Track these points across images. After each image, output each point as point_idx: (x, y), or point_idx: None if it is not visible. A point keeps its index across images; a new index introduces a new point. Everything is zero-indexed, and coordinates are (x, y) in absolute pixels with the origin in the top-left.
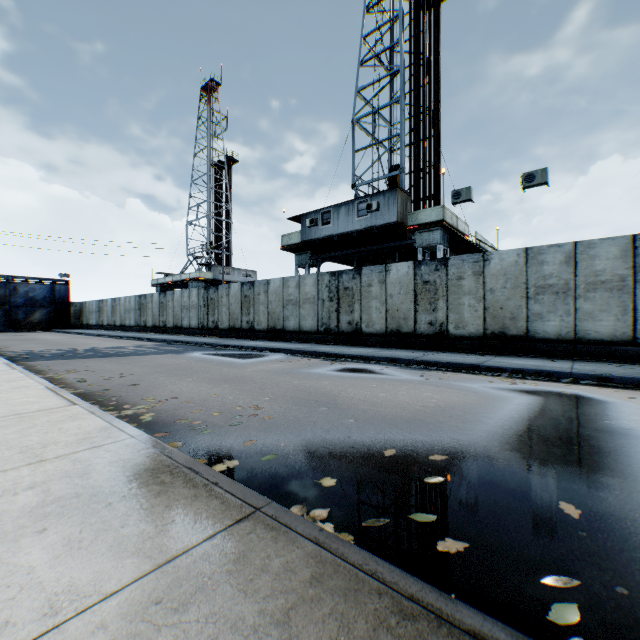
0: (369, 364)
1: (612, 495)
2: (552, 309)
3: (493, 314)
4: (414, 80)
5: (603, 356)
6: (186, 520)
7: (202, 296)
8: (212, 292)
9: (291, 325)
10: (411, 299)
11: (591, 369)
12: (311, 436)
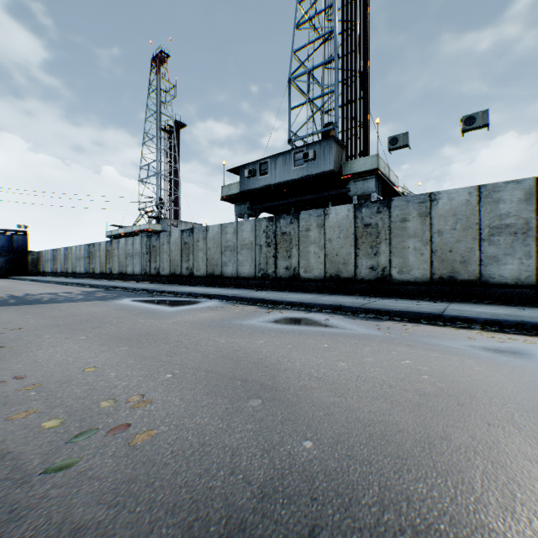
0: (311, 312)
1: None
2: (509, 251)
3: (441, 257)
4: (346, 41)
5: None
6: None
7: (145, 244)
8: (154, 240)
9: (229, 271)
10: (351, 243)
11: None
12: (215, 529)
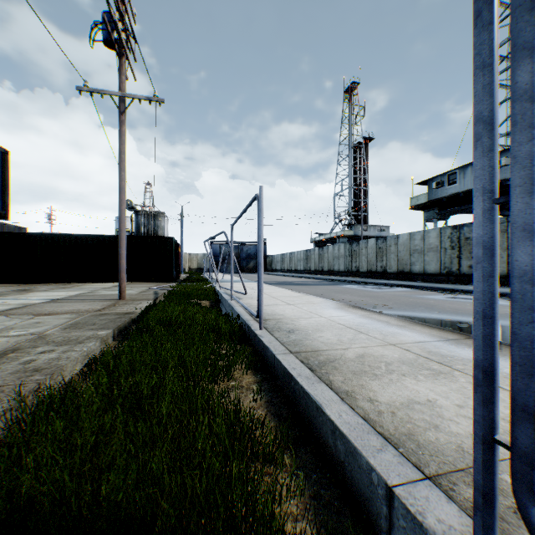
0: None
1: None
2: None
3: None
4: None
5: None
6: (361, 313)
7: (347, 249)
8: (354, 246)
9: (416, 269)
10: None
11: None
12: (410, 313)
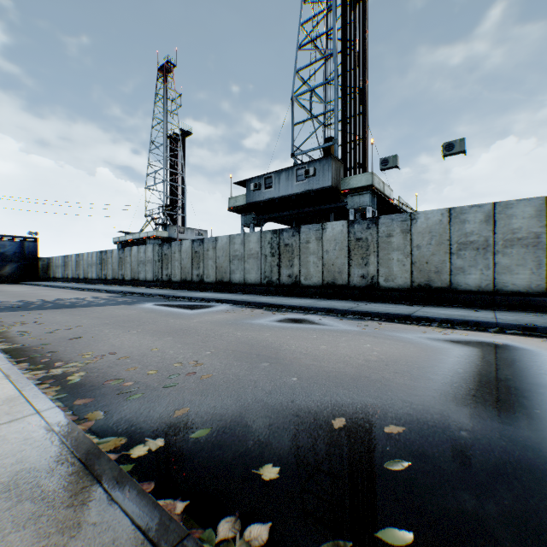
0: (308, 314)
1: None
2: (473, 263)
3: (419, 268)
4: (346, 63)
5: (520, 306)
6: None
7: (157, 252)
8: (166, 248)
9: (237, 278)
10: (345, 254)
11: (514, 319)
12: (251, 400)
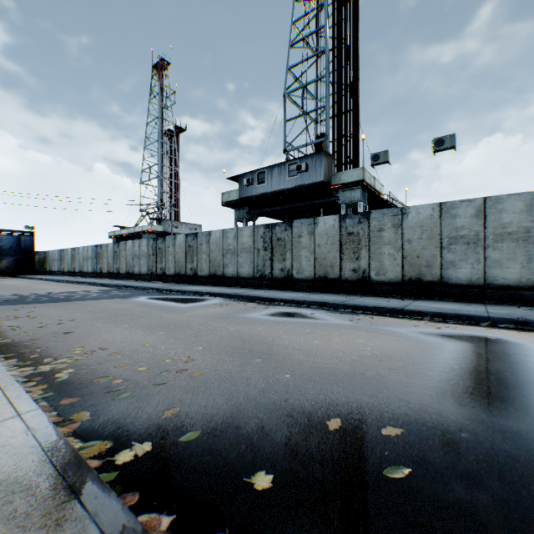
0: (300, 308)
1: None
2: (464, 258)
3: (410, 262)
4: (337, 60)
5: (510, 300)
6: None
7: (151, 246)
8: (160, 242)
9: (230, 272)
10: (337, 249)
11: (505, 313)
12: (243, 399)
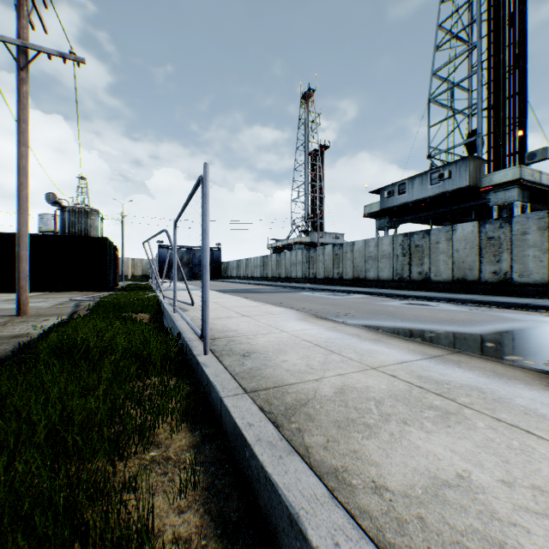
0: (429, 302)
1: (522, 345)
2: None
3: None
4: (492, 49)
5: None
6: (327, 324)
7: (305, 255)
8: (312, 252)
9: (371, 275)
10: (475, 253)
11: None
12: (374, 322)
